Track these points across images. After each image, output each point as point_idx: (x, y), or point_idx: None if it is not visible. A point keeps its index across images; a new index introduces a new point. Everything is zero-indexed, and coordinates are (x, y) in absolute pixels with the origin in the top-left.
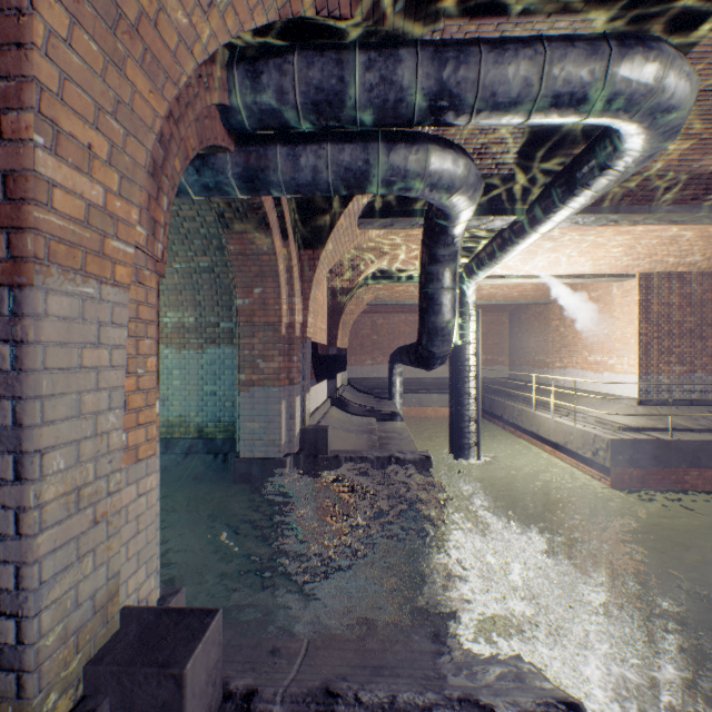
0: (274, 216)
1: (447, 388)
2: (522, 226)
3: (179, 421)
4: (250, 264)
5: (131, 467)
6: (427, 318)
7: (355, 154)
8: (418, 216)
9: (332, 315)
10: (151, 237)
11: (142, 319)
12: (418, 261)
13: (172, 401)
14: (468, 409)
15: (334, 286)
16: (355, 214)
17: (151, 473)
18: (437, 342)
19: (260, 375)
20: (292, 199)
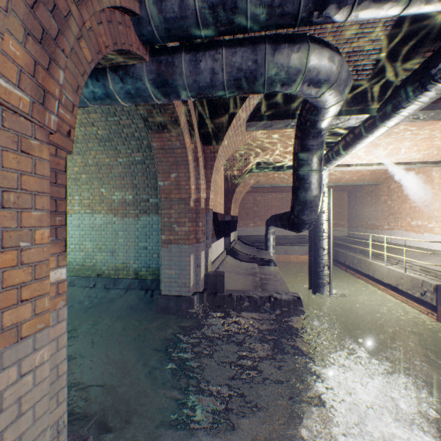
0: (184, 119)
1: (304, 242)
2: (372, 122)
3: (123, 266)
4: (168, 156)
5: (9, 349)
6: (299, 194)
7: (245, 55)
8: (291, 118)
9: (227, 194)
10: (39, 106)
11: (27, 190)
12: (287, 156)
13: (118, 252)
14: (323, 259)
15: (228, 174)
16: (244, 118)
17: (42, 346)
18: (306, 211)
19: (175, 236)
20: (197, 108)
